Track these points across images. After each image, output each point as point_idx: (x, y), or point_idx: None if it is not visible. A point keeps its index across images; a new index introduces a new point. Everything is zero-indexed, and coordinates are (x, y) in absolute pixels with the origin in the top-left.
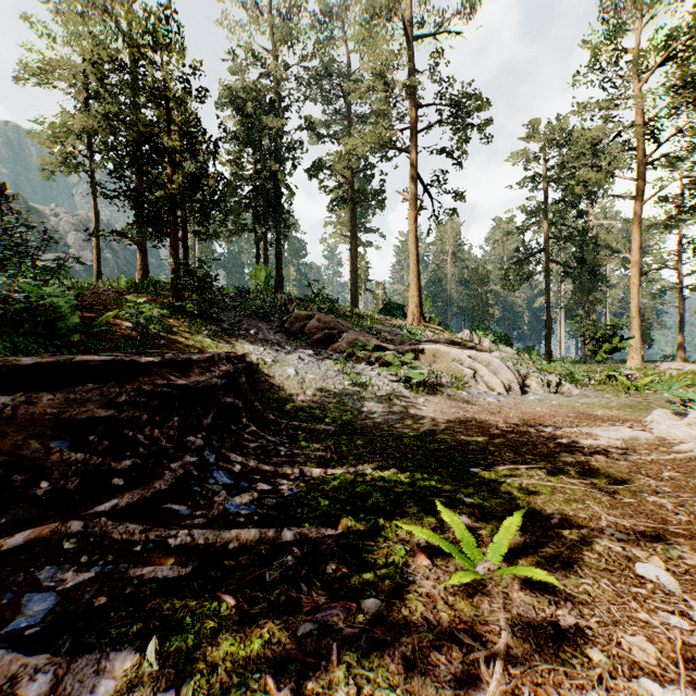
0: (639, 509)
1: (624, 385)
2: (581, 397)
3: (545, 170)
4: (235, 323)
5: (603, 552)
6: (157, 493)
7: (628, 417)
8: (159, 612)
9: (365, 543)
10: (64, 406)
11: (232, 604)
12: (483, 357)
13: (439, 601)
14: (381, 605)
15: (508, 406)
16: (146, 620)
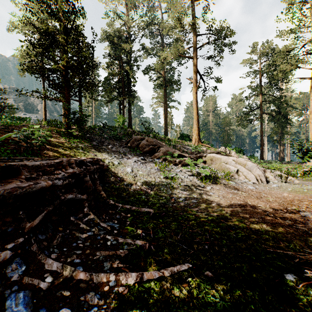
0: None
1: None
2: (301, 185)
3: (260, 68)
4: (101, 142)
5: None
6: None
7: None
8: None
9: None
10: None
11: None
12: (241, 161)
13: None
14: None
15: (263, 192)
16: None
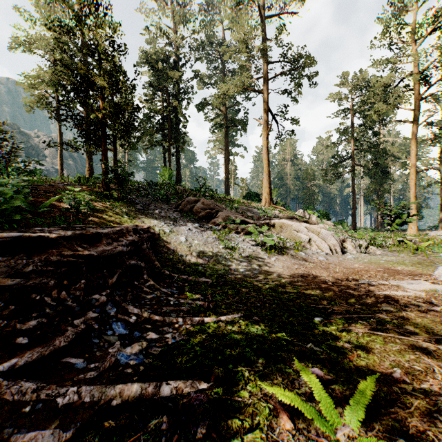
0: None
1: (412, 247)
2: (382, 256)
3: (352, 105)
4: (146, 205)
5: None
6: (55, 350)
7: (420, 271)
8: None
9: (233, 398)
10: None
11: None
12: (315, 228)
13: None
14: None
15: (334, 263)
16: None
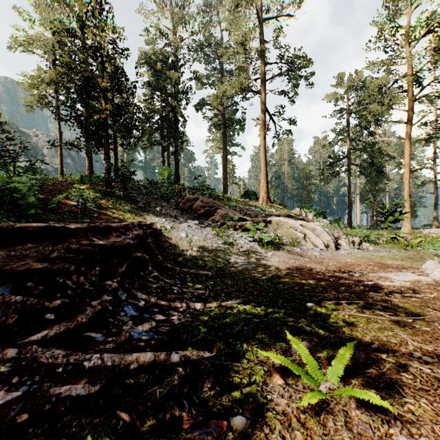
0: (434, 336)
1: (404, 244)
2: (375, 252)
3: (347, 105)
4: (147, 203)
5: (415, 374)
6: (78, 325)
7: (409, 265)
8: (68, 429)
9: (233, 364)
10: (7, 260)
11: (127, 421)
12: (310, 225)
13: (293, 419)
14: (246, 422)
15: (328, 258)
16: (56, 436)
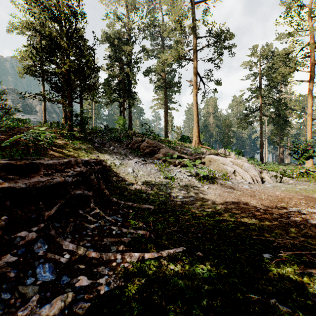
0: None
1: None
2: (295, 185)
3: (260, 70)
4: (102, 144)
5: None
6: None
7: None
8: None
9: None
10: None
11: None
12: (238, 162)
13: None
14: None
15: (257, 191)
16: None
